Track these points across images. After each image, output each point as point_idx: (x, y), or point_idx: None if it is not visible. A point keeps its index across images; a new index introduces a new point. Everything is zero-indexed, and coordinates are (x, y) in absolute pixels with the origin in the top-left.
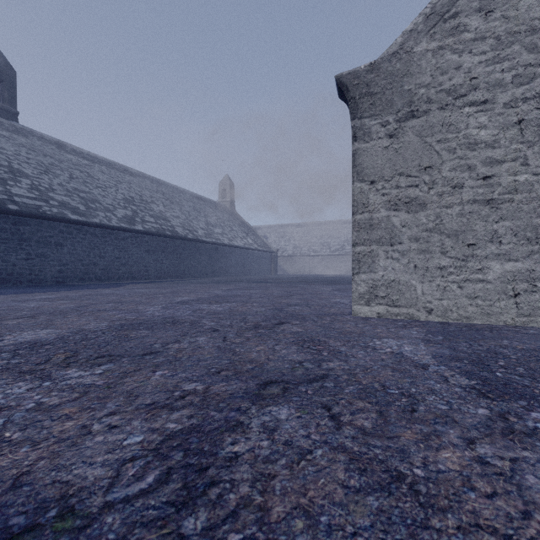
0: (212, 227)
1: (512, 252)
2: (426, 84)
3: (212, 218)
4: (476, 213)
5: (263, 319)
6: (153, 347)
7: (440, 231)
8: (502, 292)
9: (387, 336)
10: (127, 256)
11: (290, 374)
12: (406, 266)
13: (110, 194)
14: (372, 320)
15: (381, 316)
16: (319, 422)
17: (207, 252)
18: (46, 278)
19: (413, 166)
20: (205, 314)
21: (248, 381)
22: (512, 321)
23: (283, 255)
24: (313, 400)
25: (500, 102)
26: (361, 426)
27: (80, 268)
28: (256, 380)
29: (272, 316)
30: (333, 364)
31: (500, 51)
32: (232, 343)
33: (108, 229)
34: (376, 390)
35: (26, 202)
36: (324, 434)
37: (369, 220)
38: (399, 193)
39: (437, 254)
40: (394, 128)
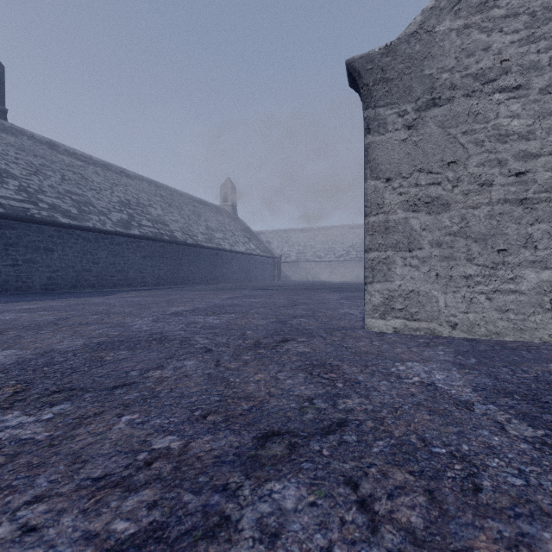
0: (212, 232)
1: (549, 259)
2: (450, 68)
3: (212, 223)
4: (507, 215)
5: (265, 335)
6: (129, 375)
7: (465, 235)
8: (538, 304)
9: (410, 358)
10: (123, 262)
11: (298, 419)
12: (426, 274)
13: (104, 197)
14: (388, 336)
15: (398, 331)
16: (343, 515)
17: (207, 258)
18: (35, 286)
19: (435, 161)
20: (199, 328)
21: (242, 433)
22: (549, 337)
23: (286, 261)
24: (331, 468)
25: (536, 87)
26: (408, 525)
27: (72, 275)
28: (252, 430)
29: (274, 331)
30: (352, 403)
31: (536, 28)
32: (226, 370)
33: (102, 233)
34: (415, 447)
35: (13, 204)
36: (354, 546)
37: (385, 223)
38: (419, 192)
39: (462, 261)
40: (413, 118)
